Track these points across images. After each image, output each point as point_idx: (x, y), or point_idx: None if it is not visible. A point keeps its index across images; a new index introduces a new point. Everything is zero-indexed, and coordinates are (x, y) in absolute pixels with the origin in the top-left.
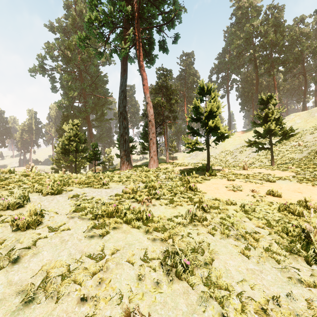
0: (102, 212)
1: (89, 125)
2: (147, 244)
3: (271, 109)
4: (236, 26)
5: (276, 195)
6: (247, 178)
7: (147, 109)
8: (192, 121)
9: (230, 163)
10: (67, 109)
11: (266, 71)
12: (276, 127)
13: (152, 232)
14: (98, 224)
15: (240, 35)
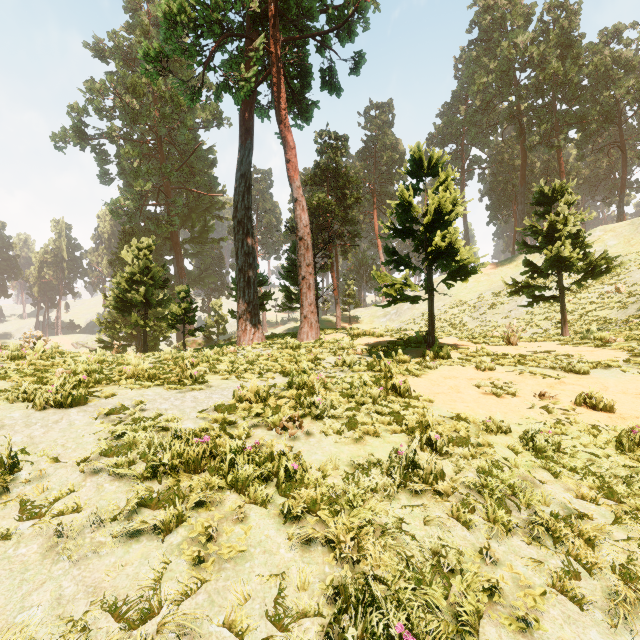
0: (173, 457)
1: (177, 250)
2: (288, 560)
3: (561, 213)
4: (481, 46)
5: (599, 408)
6: (522, 363)
7: (295, 212)
8: (396, 236)
9: (470, 330)
10: (131, 217)
11: (543, 139)
12: (573, 252)
13: (303, 516)
14: (158, 493)
15: (490, 66)
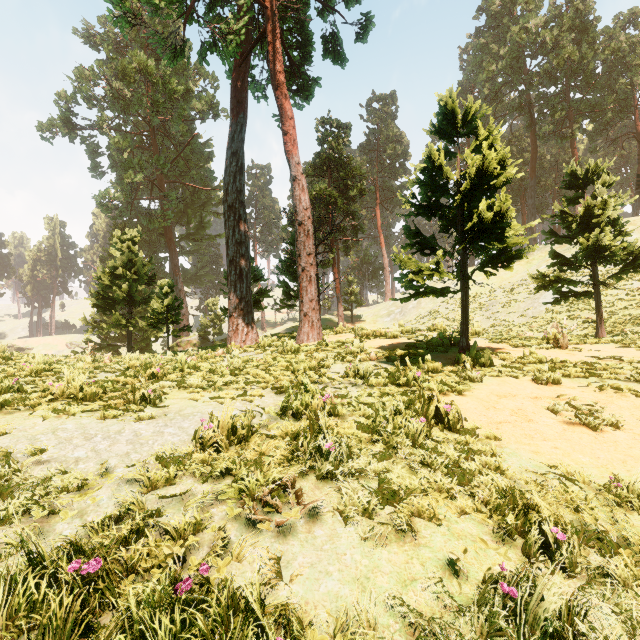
0: (11, 613)
1: (171, 247)
2: None
3: (599, 196)
4: (489, 32)
5: None
6: (593, 374)
7: (294, 193)
8: (419, 212)
9: (483, 330)
10: (122, 211)
11: (556, 128)
12: (614, 241)
13: None
14: None
15: (500, 51)
